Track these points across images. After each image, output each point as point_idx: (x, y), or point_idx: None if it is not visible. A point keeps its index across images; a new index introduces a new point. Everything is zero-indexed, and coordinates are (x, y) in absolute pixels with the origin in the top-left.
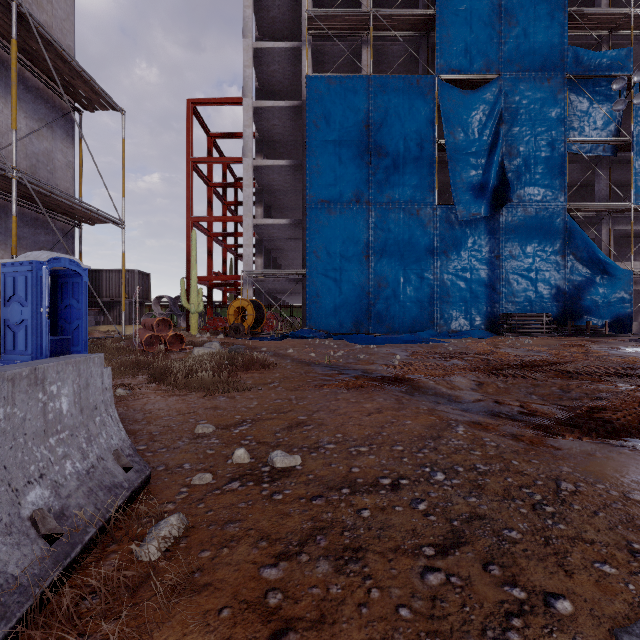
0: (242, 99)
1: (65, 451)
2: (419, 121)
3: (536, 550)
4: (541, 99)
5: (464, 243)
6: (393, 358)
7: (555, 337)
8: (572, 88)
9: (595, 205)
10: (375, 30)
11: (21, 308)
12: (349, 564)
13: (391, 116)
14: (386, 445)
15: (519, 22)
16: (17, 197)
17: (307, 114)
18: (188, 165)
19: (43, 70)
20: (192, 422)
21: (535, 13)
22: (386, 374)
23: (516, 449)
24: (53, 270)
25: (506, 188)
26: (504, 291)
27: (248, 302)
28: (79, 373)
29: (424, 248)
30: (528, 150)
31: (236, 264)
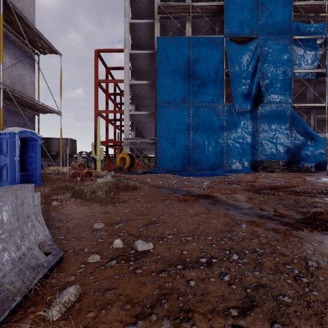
0: (123, 49)
1: (4, 246)
2: (215, 60)
3: (302, 311)
4: (279, 49)
5: (239, 124)
6: (203, 184)
7: (286, 173)
8: (295, 43)
9: (307, 104)
10: (192, 13)
11: (4, 157)
12: (183, 323)
13: (201, 58)
14: (202, 236)
15: (267, 9)
16: (4, 99)
17: (157, 57)
18: (95, 83)
19: (18, 32)
20: (92, 221)
21: (276, 4)
22: (199, 193)
23: (277, 238)
24: (22, 137)
25: (261, 95)
26: (260, 149)
27: (126, 154)
28: (16, 196)
29: (218, 126)
30: (272, 75)
31: (121, 135)
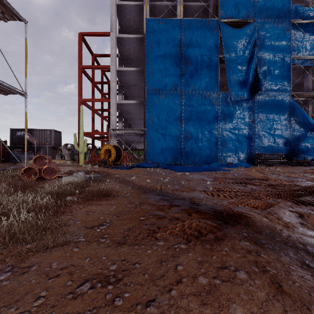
0: (110, 33)
1: None
2: (209, 45)
3: None
4: (277, 33)
5: (234, 114)
6: (205, 184)
7: (288, 166)
8: (294, 28)
9: (306, 93)
10: None
11: None
12: None
13: (194, 42)
14: None
15: None
16: None
17: (146, 40)
18: (79, 69)
19: None
20: None
21: None
22: (213, 206)
23: None
24: None
25: (258, 83)
26: (257, 141)
27: (112, 146)
28: None
29: (212, 116)
30: (270, 62)
31: (109, 127)
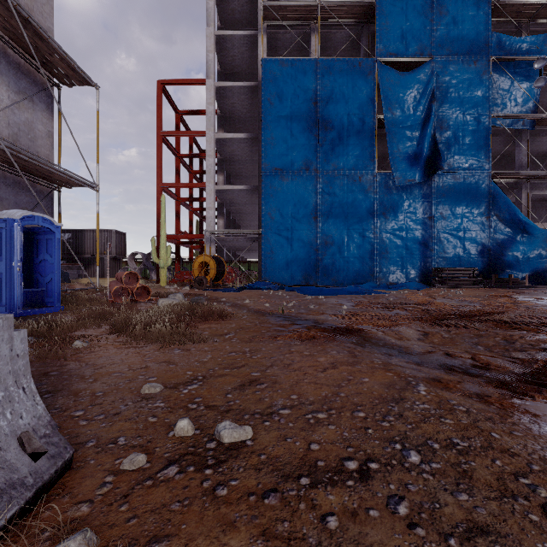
0: (206, 80)
1: None
2: (361, 99)
3: None
4: (468, 79)
5: (400, 206)
6: (340, 308)
7: (482, 288)
8: (495, 69)
9: (516, 172)
10: (322, 19)
11: None
12: None
13: (336, 94)
14: (346, 410)
15: (449, 11)
16: None
17: (262, 92)
18: (158, 138)
19: (23, 47)
20: (141, 379)
21: (463, 3)
22: (336, 324)
23: (489, 415)
24: (29, 228)
25: (438, 157)
26: (436, 248)
27: (210, 258)
28: None
29: (365, 210)
30: (457, 124)
31: (201, 225)
